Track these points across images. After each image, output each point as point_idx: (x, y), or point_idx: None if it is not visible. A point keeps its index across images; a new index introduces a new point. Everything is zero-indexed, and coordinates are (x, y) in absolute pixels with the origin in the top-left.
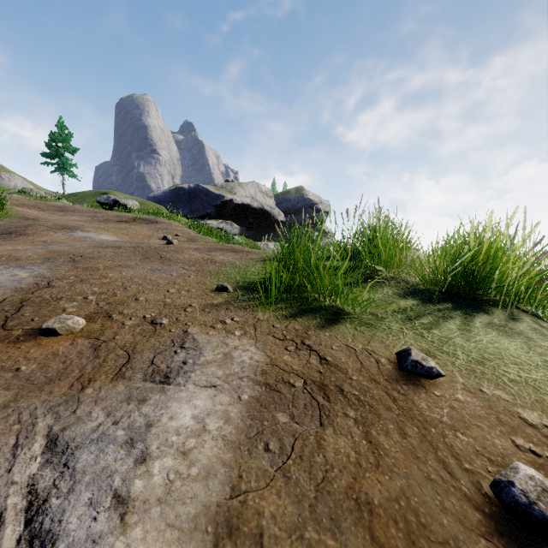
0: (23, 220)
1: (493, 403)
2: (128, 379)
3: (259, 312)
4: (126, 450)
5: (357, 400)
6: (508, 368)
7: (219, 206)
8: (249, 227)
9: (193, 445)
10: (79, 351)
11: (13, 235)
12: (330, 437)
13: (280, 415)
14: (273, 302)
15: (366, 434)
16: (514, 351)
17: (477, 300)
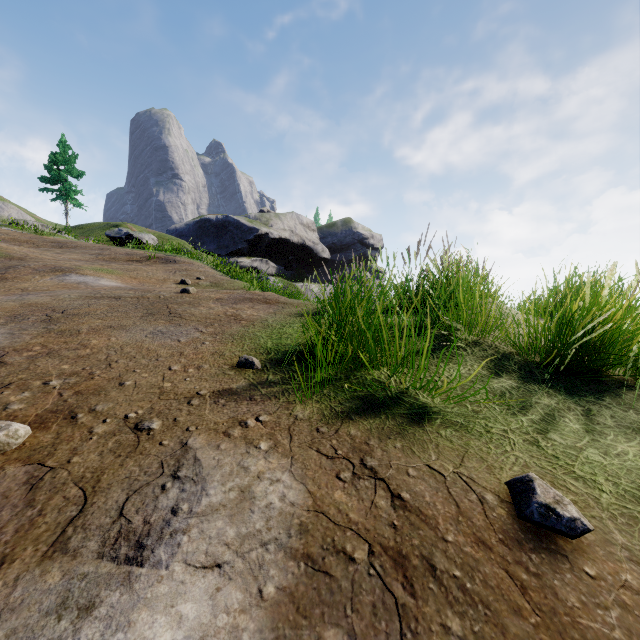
0: (6, 260)
1: None
2: (72, 555)
3: (296, 405)
4: None
5: (461, 590)
6: None
7: (252, 241)
8: (288, 266)
9: None
10: (3, 492)
11: None
12: None
13: (331, 635)
14: (317, 388)
15: None
16: None
17: (594, 376)
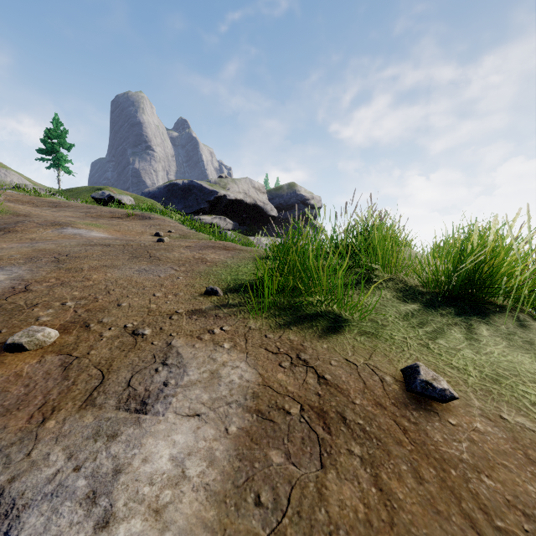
0: (14, 216)
1: (518, 434)
2: (99, 407)
3: (250, 320)
4: (85, 509)
5: (362, 431)
6: (527, 388)
7: (213, 202)
8: (242, 222)
9: (168, 499)
10: (46, 371)
11: (1, 232)
12: (333, 484)
13: (273, 454)
14: (266, 308)
15: (376, 479)
16: (529, 365)
17: (479, 303)
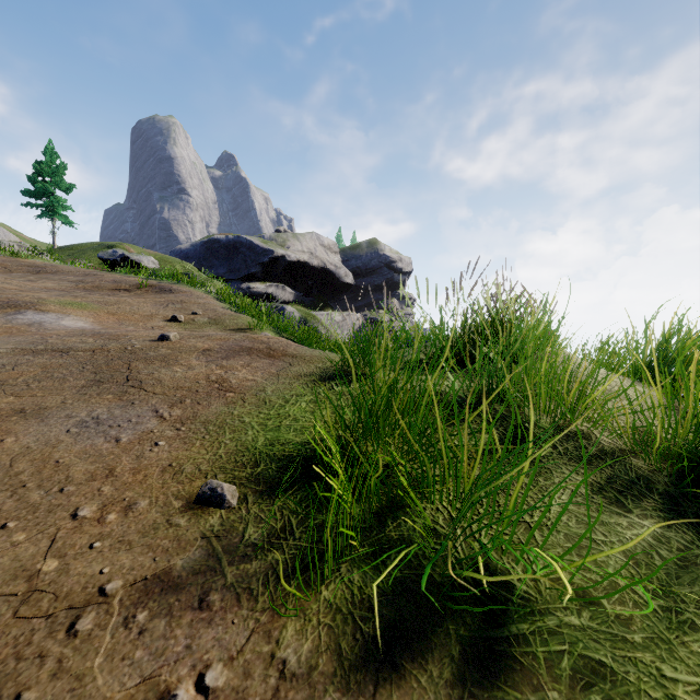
0: None
1: None
2: None
3: (287, 620)
4: None
5: None
6: None
7: (267, 265)
8: (307, 291)
9: None
10: None
11: None
12: None
13: None
14: (329, 567)
15: None
16: None
17: None
